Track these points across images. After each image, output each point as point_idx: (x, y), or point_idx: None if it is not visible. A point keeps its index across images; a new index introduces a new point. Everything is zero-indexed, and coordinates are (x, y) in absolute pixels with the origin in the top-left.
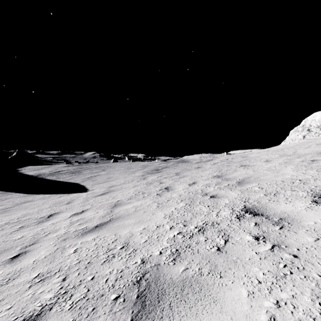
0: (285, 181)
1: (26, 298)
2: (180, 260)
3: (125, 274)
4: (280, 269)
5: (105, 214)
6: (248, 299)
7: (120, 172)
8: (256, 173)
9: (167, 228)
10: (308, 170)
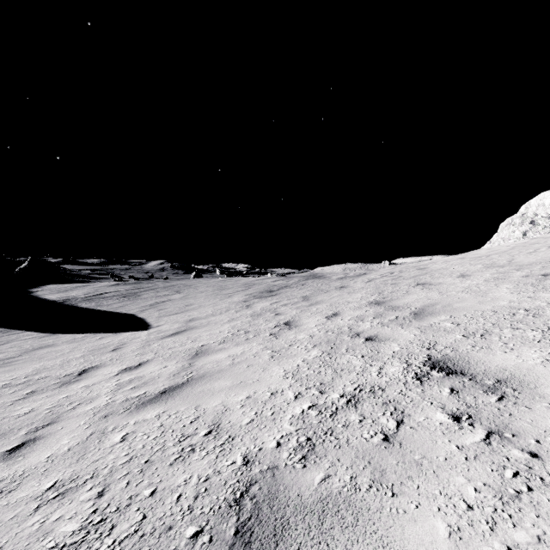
0: (499, 312)
1: (29, 530)
2: (315, 459)
3: (212, 485)
4: (506, 481)
5: (179, 370)
6: (449, 542)
7: (206, 296)
8: (444, 297)
9: (290, 397)
10: (539, 292)
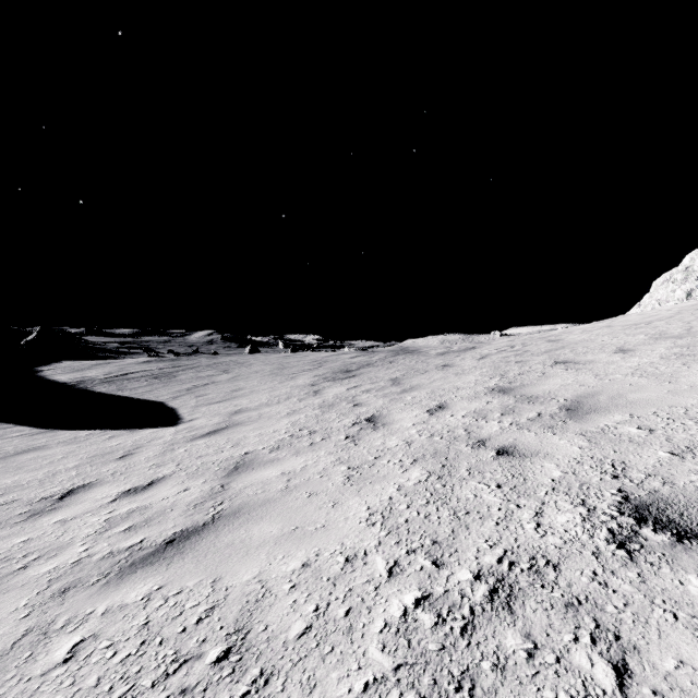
0: None
1: None
2: None
3: None
4: None
5: (205, 496)
6: None
7: (261, 377)
8: (606, 382)
9: (380, 570)
10: None
